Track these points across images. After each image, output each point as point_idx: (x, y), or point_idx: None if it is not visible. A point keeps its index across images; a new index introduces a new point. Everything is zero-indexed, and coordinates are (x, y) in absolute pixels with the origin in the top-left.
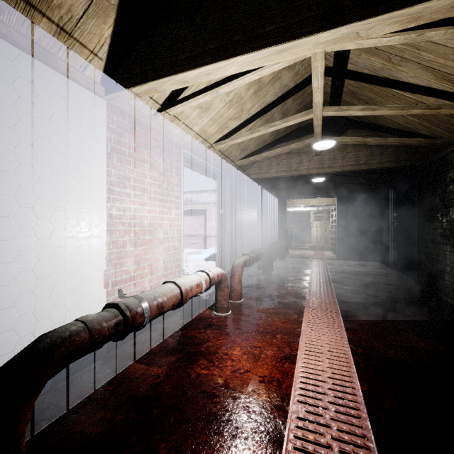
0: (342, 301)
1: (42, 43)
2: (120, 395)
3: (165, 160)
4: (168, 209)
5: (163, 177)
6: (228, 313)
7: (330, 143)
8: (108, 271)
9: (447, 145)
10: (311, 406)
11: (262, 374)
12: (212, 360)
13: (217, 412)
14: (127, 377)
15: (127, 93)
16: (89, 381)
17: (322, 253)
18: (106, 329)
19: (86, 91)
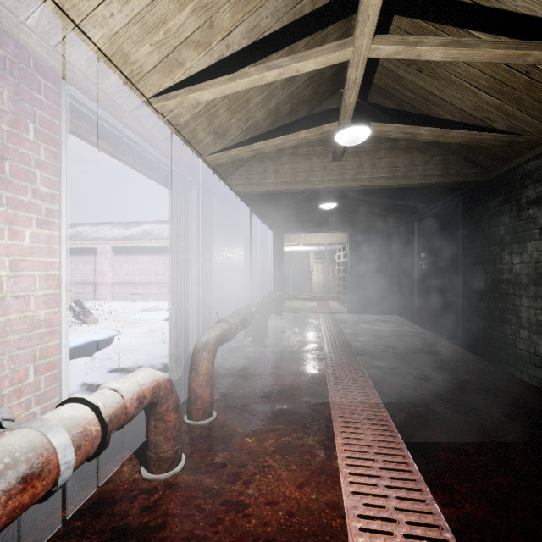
0: (387, 398)
1: None
2: None
3: None
4: (4, 223)
5: None
6: (176, 471)
7: (364, 132)
8: None
9: (530, 146)
10: None
11: None
12: None
13: None
14: None
15: None
16: None
17: (327, 305)
18: None
19: None
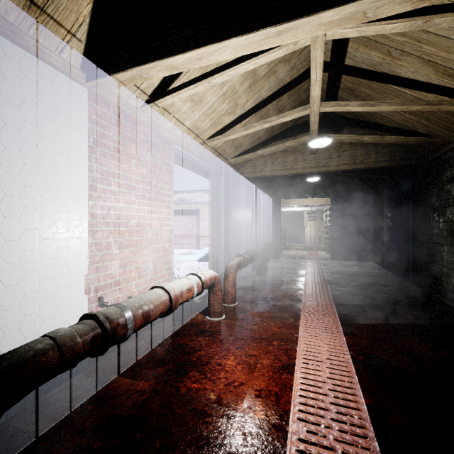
0: (339, 304)
1: (9, 18)
2: (100, 416)
3: (154, 156)
4: (158, 208)
5: (152, 174)
6: (222, 318)
7: (327, 141)
8: (90, 275)
9: (444, 143)
10: (313, 425)
11: (259, 388)
12: (204, 372)
13: (209, 435)
14: (109, 394)
15: (110, 80)
16: (65, 400)
17: (316, 253)
18: (81, 345)
19: (64, 77)
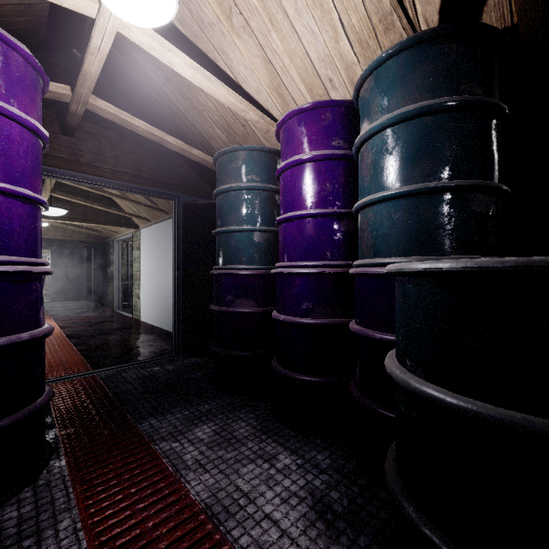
0: (54, 316)
1: None
2: None
3: None
4: None
5: None
6: None
7: (46, 224)
8: None
9: (109, 237)
10: None
11: None
12: None
13: None
14: None
15: None
16: None
17: None
18: None
19: None
